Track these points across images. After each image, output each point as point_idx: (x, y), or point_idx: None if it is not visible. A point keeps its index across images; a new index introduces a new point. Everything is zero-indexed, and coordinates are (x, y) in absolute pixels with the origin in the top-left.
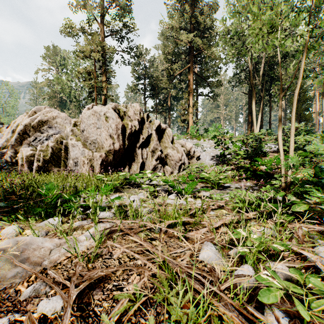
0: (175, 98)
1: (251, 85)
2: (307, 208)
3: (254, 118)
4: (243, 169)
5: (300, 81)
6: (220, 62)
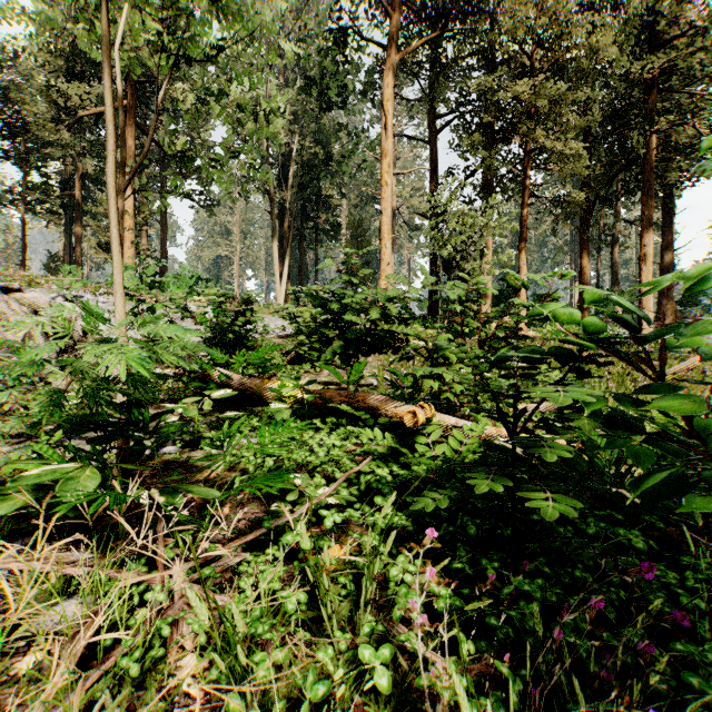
0: (101, 185)
1: (269, 196)
2: (17, 508)
3: (277, 266)
4: (184, 377)
5: (115, 144)
6: (202, 124)
